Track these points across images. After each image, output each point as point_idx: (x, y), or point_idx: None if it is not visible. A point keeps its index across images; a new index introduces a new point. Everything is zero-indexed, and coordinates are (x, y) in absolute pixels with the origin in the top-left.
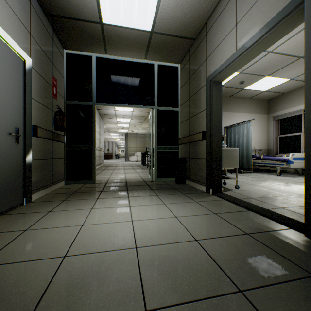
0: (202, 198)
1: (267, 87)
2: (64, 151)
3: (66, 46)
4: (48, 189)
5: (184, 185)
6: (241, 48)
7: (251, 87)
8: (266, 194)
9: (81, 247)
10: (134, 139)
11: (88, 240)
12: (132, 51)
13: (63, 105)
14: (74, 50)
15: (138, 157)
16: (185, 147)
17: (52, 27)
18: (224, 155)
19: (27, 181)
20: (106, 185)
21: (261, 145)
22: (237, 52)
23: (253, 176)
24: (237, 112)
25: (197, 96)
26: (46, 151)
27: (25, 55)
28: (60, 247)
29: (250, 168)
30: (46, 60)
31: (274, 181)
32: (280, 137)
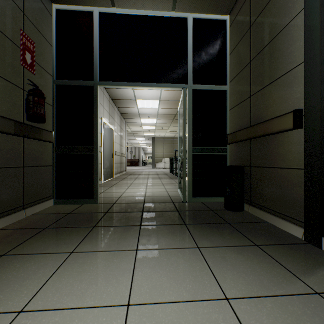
0: (321, 272)
1: None
2: (53, 155)
3: None
4: (7, 219)
5: (243, 214)
6: None
7: None
8: None
9: None
10: (162, 143)
11: None
12: None
13: (51, 86)
14: (66, 3)
15: (165, 163)
16: (242, 148)
17: None
18: None
19: None
20: (110, 208)
21: None
22: None
23: None
24: None
25: (273, 48)
26: (4, 154)
27: None
28: None
29: None
30: None
31: None
32: None
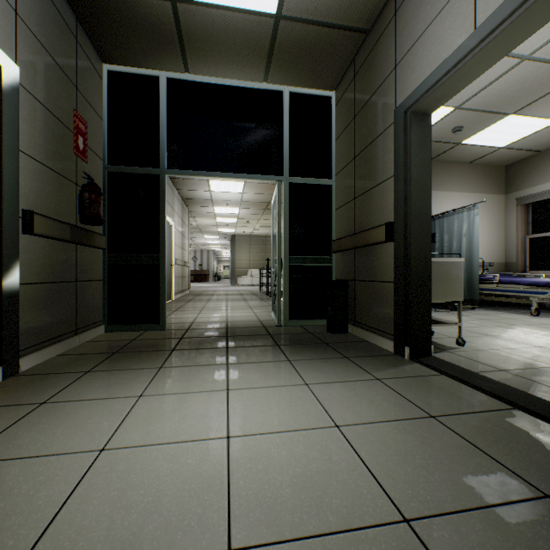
0: (391, 369)
1: (507, 138)
2: (104, 266)
3: (106, 56)
4: (63, 345)
5: (346, 336)
6: (490, 18)
7: (476, 139)
8: (532, 361)
9: (70, 541)
10: (247, 245)
11: (97, 512)
12: (239, 64)
13: (101, 174)
14: (124, 64)
15: (253, 277)
16: (347, 259)
17: (75, 12)
18: (432, 273)
19: (6, 330)
20: (185, 334)
21: (492, 254)
22: (480, 31)
23: (482, 315)
24: (445, 190)
25: (373, 151)
26: (60, 266)
27: (0, 54)
28: (10, 541)
29: (477, 300)
30: (59, 77)
31: (531, 328)
32: (531, 238)
